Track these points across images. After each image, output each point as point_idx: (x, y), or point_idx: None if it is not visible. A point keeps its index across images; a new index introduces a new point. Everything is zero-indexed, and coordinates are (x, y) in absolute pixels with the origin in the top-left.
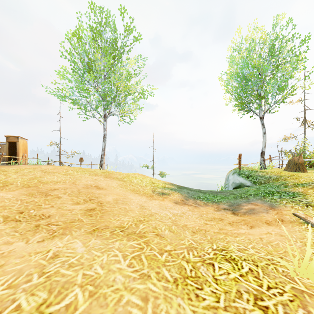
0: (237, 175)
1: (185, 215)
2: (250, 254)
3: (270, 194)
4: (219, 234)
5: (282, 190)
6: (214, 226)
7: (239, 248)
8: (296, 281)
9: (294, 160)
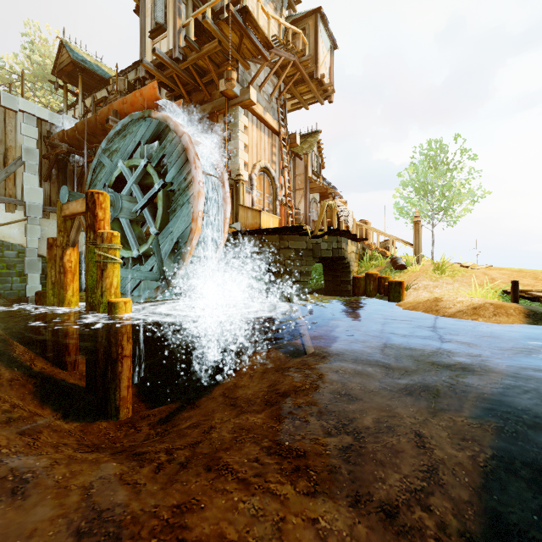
0: None
1: None
2: None
3: None
4: None
5: None
6: None
7: None
8: None
9: None
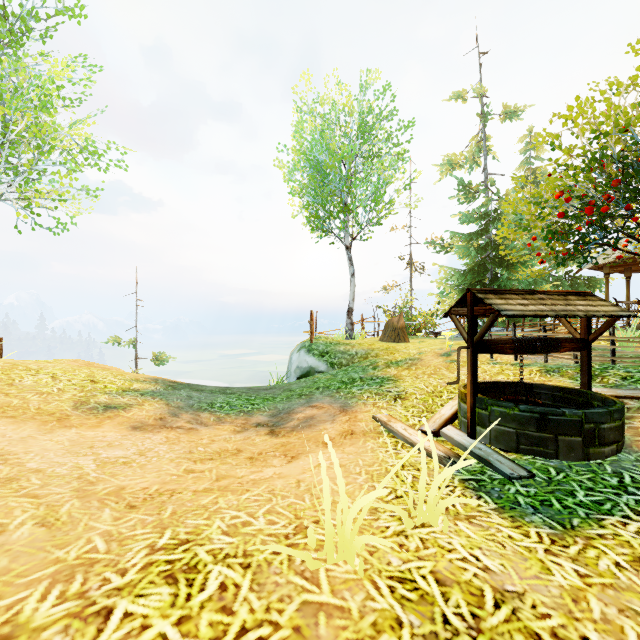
0: (305, 353)
1: (143, 457)
2: (250, 535)
3: (349, 384)
4: (205, 494)
5: (369, 375)
6: (207, 474)
7: (231, 524)
8: (319, 580)
9: (392, 323)
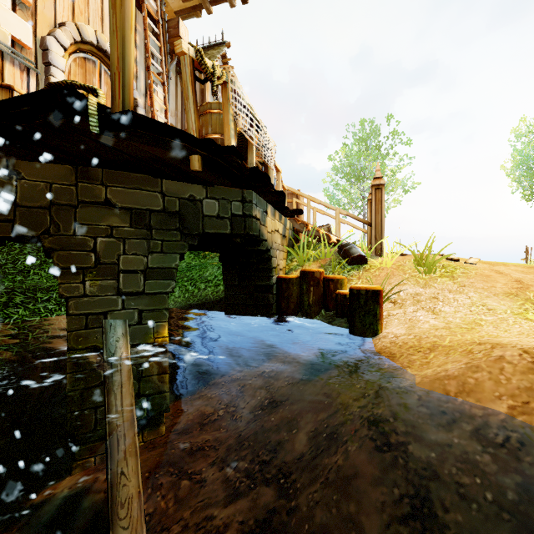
0: None
1: None
2: None
3: None
4: None
5: None
6: None
7: None
8: None
9: None
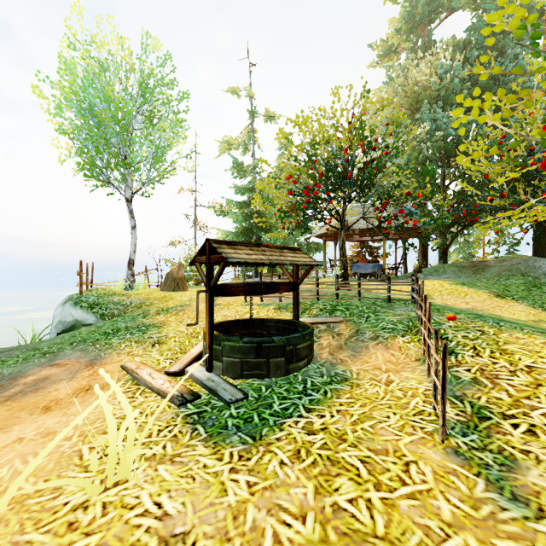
0: (71, 306)
1: None
2: None
3: (111, 335)
4: None
5: (136, 324)
6: None
7: None
8: None
9: (172, 274)
